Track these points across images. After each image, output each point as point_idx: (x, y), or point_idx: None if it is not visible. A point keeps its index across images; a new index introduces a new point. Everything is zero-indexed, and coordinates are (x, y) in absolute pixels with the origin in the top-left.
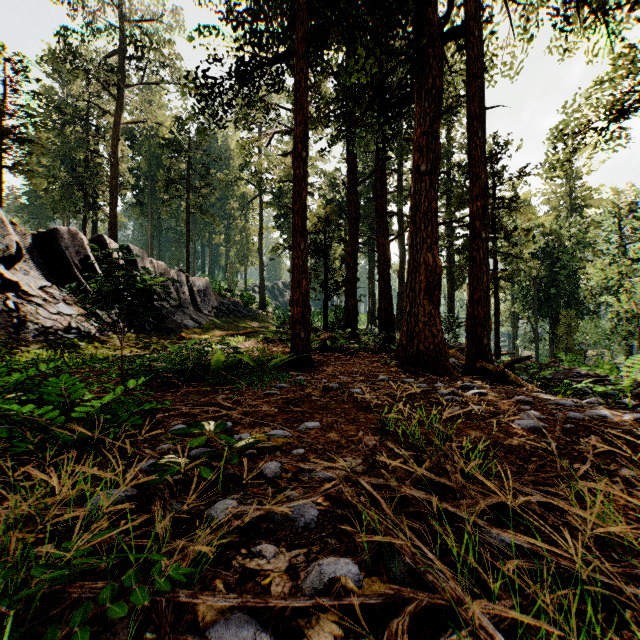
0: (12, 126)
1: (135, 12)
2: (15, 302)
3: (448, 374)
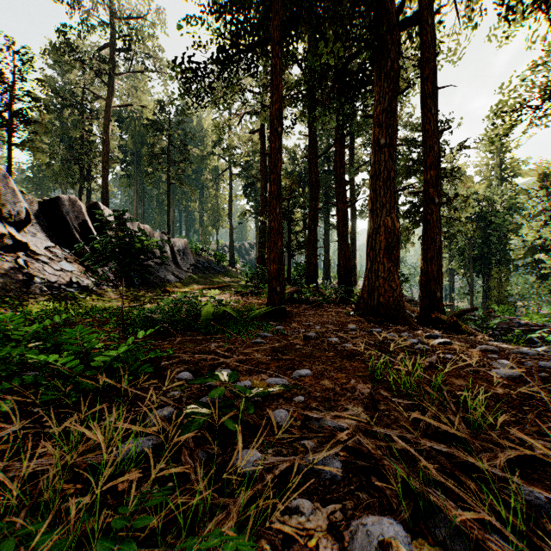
0: (20, 109)
1: (124, 11)
2: (25, 260)
3: (408, 324)
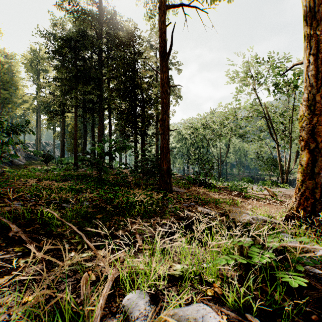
0: None
1: None
2: None
3: None
